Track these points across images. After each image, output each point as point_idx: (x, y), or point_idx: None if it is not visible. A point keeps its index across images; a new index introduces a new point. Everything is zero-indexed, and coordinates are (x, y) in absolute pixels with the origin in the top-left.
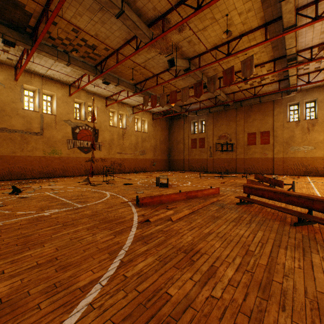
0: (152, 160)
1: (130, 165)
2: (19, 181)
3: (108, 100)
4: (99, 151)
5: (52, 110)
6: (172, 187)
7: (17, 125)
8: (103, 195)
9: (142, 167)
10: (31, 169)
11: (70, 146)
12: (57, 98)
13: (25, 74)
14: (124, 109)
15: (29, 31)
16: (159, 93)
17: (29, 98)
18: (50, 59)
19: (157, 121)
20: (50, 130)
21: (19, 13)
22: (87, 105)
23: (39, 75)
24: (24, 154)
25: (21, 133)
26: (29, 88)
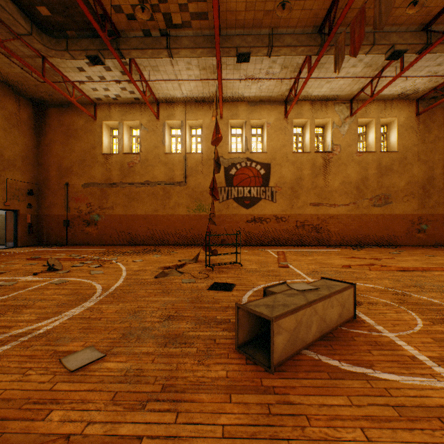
0: (412, 217)
1: (344, 230)
2: (147, 249)
3: (289, 105)
4: (272, 202)
5: (202, 147)
6: (301, 380)
7: (159, 175)
8: (19, 324)
9: (379, 236)
10: (173, 233)
11: (222, 197)
12: (204, 127)
13: (167, 107)
14: (326, 112)
15: (108, 27)
16: (408, 19)
17: (176, 139)
18: (166, 66)
19: (432, 115)
20: (195, 177)
21: (76, 2)
22: (249, 124)
23: (181, 101)
24: (166, 212)
25: (162, 186)
26: (175, 125)
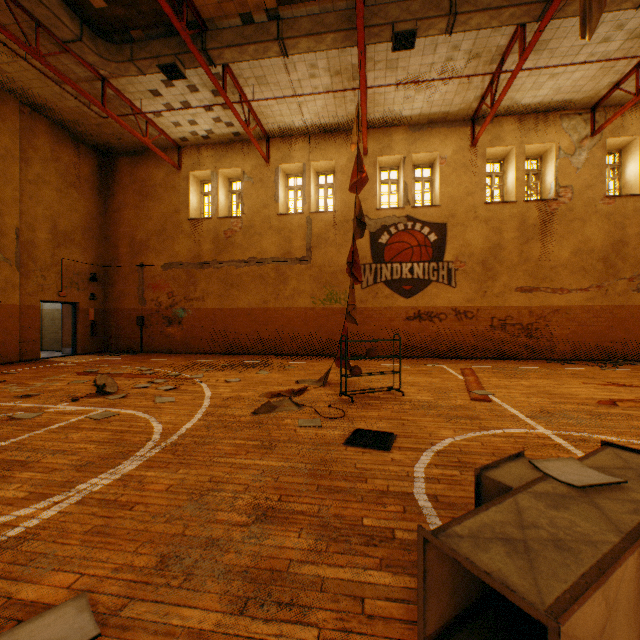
0: None
1: (579, 334)
2: (250, 360)
3: (479, 125)
4: (449, 287)
5: (334, 203)
6: None
7: (269, 249)
8: None
9: None
10: (291, 336)
11: (366, 280)
12: (337, 171)
13: (281, 143)
14: (546, 132)
15: (189, 17)
16: None
17: (295, 192)
18: (278, 74)
19: None
20: (324, 249)
21: None
22: (409, 162)
23: (302, 133)
24: (280, 304)
25: (275, 264)
26: (293, 171)
